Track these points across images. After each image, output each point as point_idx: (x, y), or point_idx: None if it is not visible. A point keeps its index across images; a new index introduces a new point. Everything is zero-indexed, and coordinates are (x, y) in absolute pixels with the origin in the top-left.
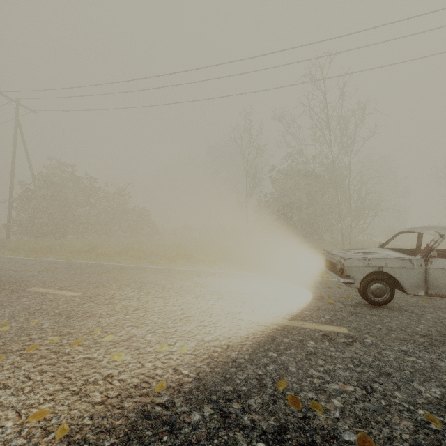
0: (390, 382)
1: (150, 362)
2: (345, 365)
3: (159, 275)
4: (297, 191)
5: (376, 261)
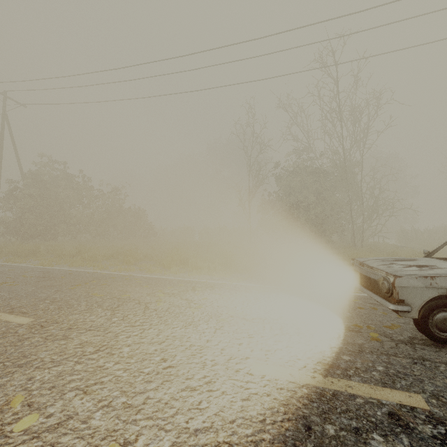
0: None
1: None
2: None
3: (145, 288)
4: (303, 189)
5: (443, 280)
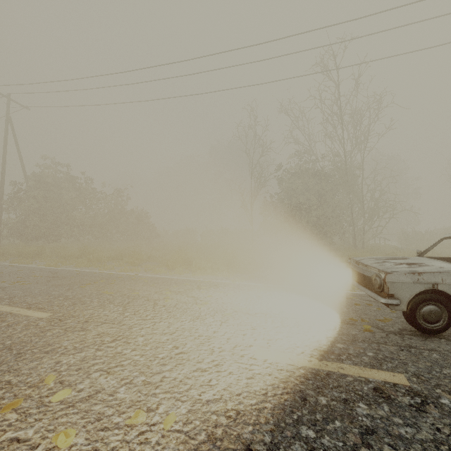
0: None
1: None
2: None
3: (152, 287)
4: (305, 191)
5: (429, 276)
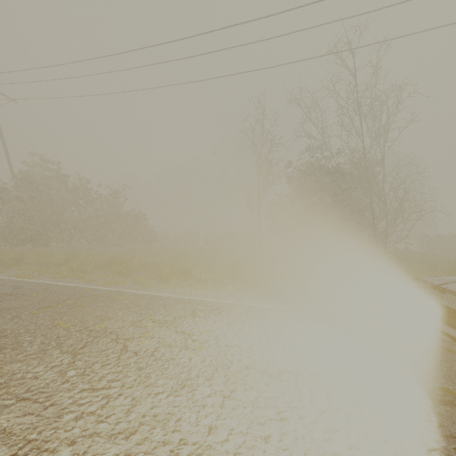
0: None
1: None
2: None
3: (130, 313)
4: (318, 191)
5: None
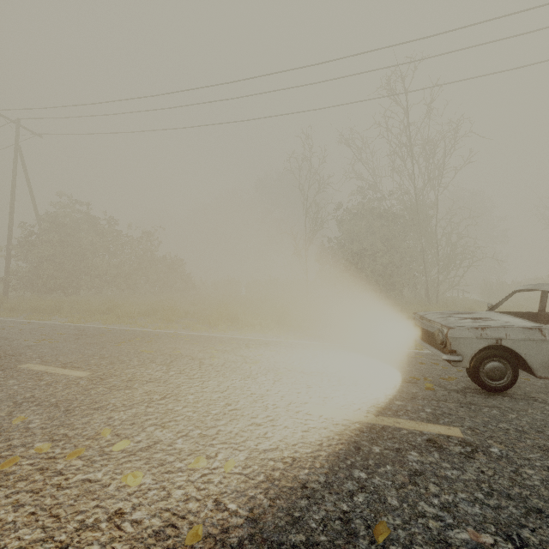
0: (546, 528)
1: (180, 488)
2: (470, 494)
3: (195, 345)
4: (369, 235)
5: (493, 331)
